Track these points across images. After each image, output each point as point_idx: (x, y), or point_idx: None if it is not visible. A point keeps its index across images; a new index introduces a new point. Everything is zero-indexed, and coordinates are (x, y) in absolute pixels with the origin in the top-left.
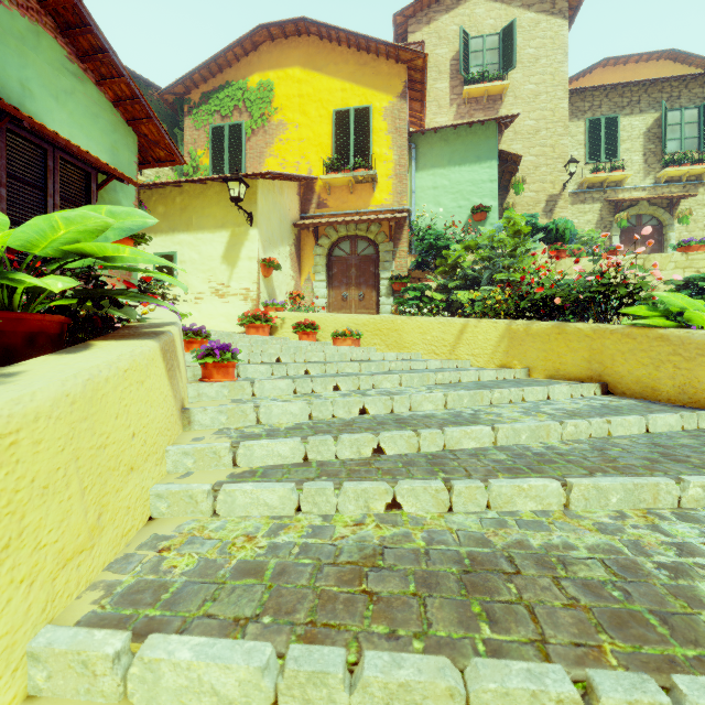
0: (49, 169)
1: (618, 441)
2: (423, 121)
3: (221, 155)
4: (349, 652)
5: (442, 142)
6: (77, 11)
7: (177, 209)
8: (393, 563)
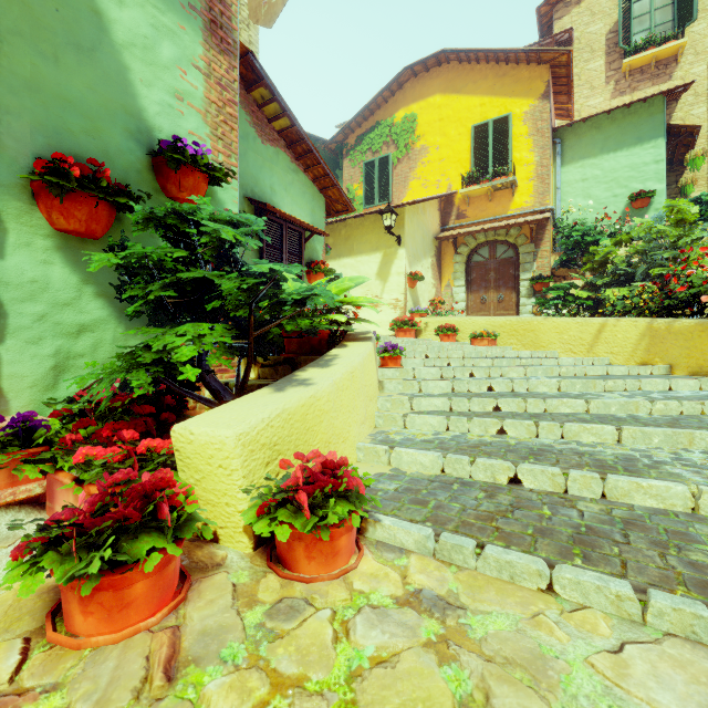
0: (283, 236)
1: (705, 417)
2: (571, 111)
3: (372, 186)
4: (471, 458)
5: (592, 131)
6: (298, 133)
7: (342, 239)
8: (496, 446)
